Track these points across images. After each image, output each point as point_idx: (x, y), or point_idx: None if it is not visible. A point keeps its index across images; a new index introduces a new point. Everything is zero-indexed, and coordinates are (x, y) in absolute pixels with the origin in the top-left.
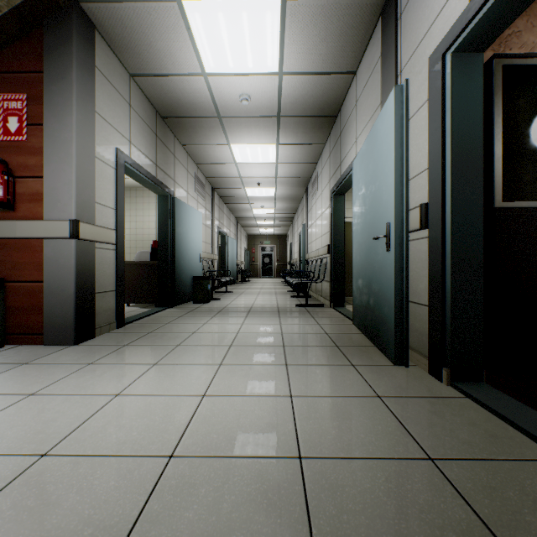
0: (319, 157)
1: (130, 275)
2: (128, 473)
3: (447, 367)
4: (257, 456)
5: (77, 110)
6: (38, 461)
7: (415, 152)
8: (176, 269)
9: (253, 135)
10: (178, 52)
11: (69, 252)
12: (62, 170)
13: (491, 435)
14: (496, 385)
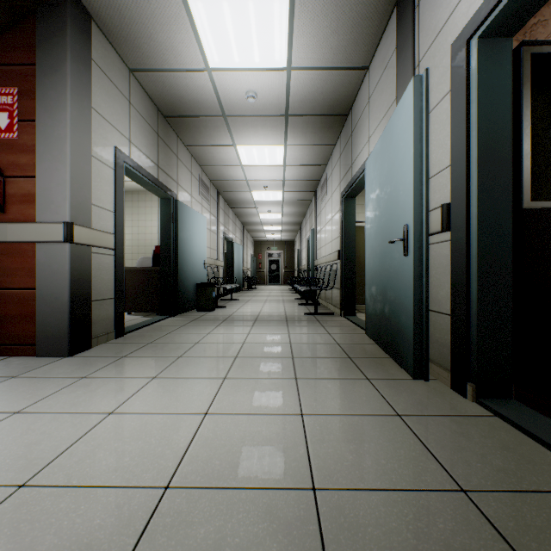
0: (328, 159)
1: (131, 282)
2: (117, 509)
3: (472, 382)
4: (264, 487)
5: (72, 105)
6: (14, 493)
7: (435, 148)
8: (179, 276)
9: (260, 135)
10: (180, 45)
11: (63, 257)
12: (55, 169)
13: (528, 462)
14: (526, 402)
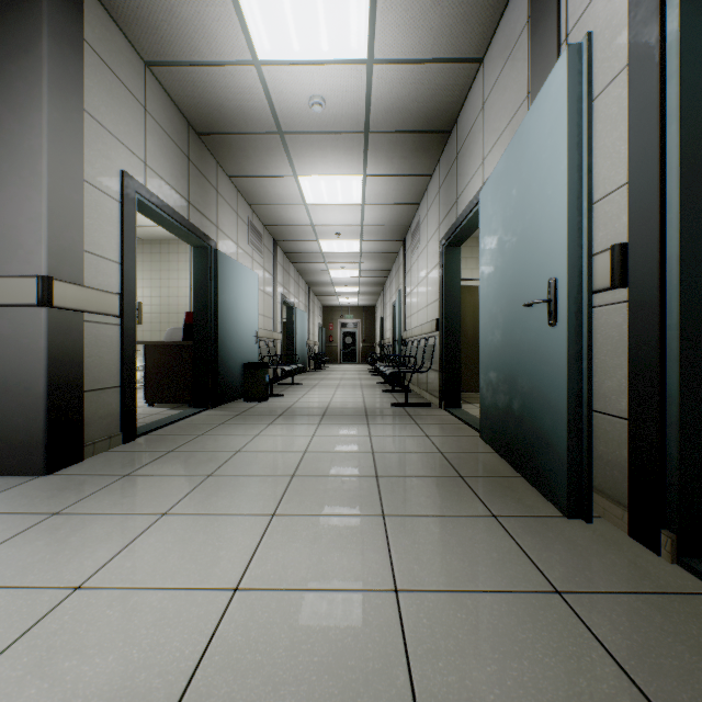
0: (422, 195)
1: (153, 362)
2: None
3: (671, 531)
4: None
5: (50, 103)
6: None
7: (598, 160)
8: (219, 353)
9: (330, 161)
10: (215, 24)
11: (36, 328)
12: (25, 198)
13: None
14: None
